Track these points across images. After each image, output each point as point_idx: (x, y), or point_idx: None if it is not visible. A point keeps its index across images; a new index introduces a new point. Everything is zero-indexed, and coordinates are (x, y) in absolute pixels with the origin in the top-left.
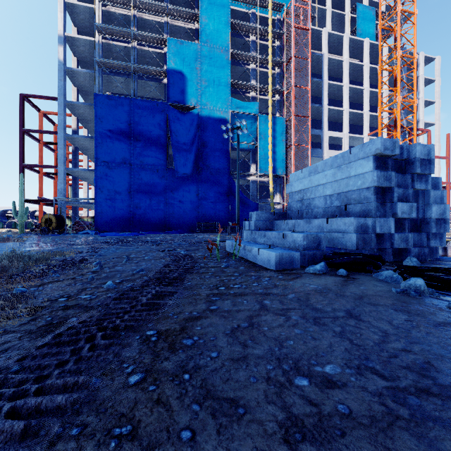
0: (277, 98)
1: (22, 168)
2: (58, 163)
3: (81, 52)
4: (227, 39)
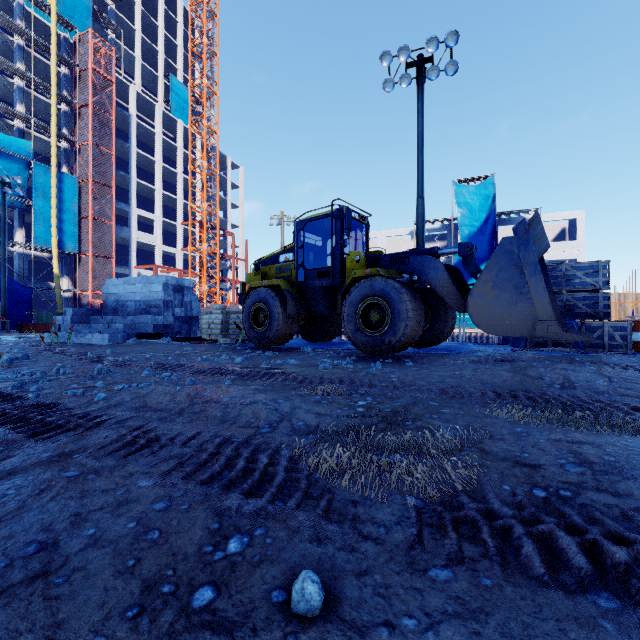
0: (65, 145)
1: None
2: None
3: None
4: None
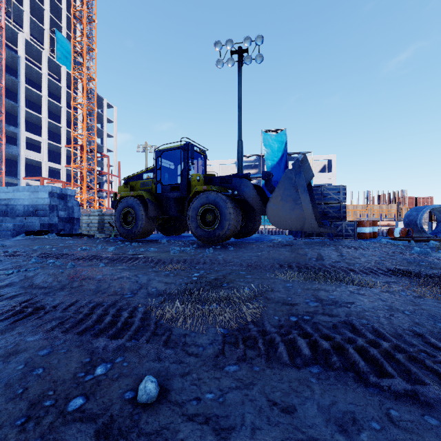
0: None
1: None
2: None
3: None
4: None
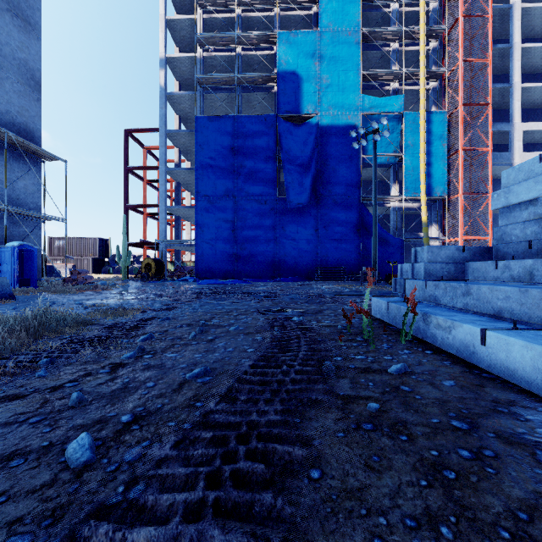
0: (433, 85)
1: (127, 210)
2: (160, 202)
3: (183, 74)
4: (357, 16)
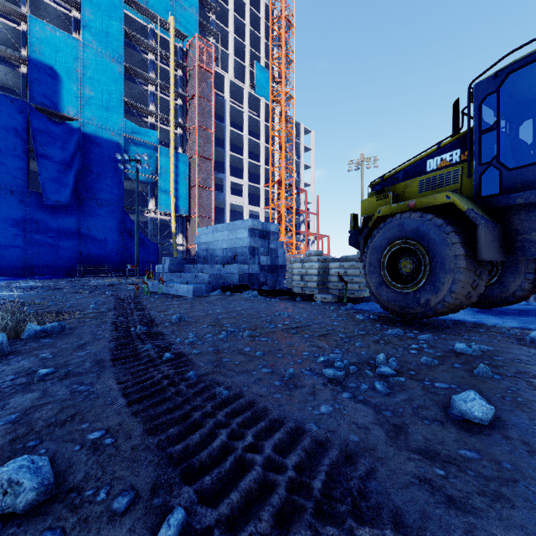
0: (180, 132)
1: None
2: None
3: None
4: (121, 49)
